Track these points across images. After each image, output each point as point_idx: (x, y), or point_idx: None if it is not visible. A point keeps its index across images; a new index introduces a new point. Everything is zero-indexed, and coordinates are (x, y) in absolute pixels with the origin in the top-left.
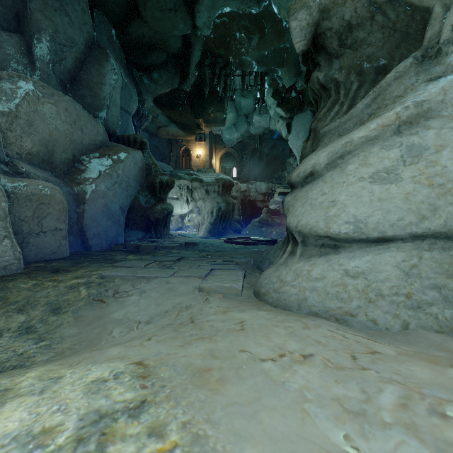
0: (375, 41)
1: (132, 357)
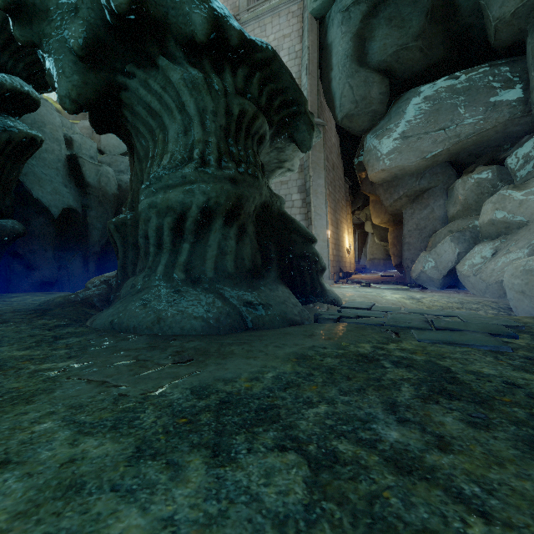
0: (264, 159)
1: (384, 299)
